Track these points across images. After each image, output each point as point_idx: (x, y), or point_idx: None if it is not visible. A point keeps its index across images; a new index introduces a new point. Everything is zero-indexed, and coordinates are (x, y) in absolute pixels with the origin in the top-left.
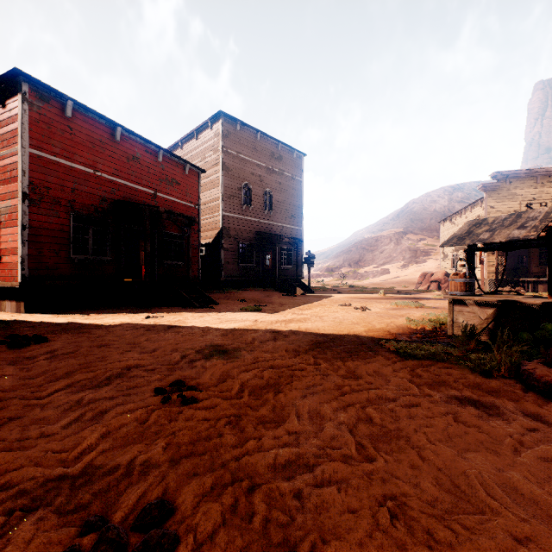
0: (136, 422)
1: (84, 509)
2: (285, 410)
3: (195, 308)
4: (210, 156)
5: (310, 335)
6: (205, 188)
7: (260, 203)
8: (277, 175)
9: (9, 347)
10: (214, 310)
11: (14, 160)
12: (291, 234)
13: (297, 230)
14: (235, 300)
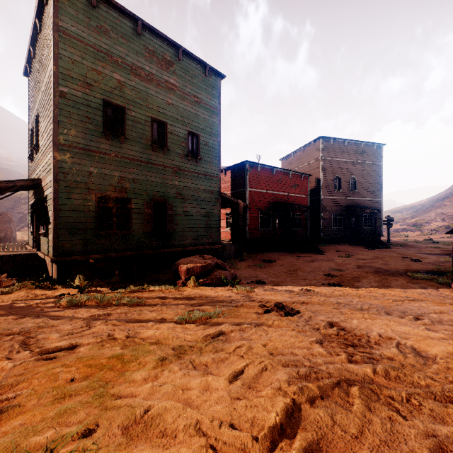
0: (324, 278)
1: (326, 283)
2: (360, 281)
3: (314, 254)
4: (313, 162)
5: (374, 268)
6: (309, 181)
7: (346, 186)
8: (360, 165)
9: (268, 262)
10: (325, 256)
11: (243, 193)
12: (371, 204)
13: (376, 201)
14: (333, 251)
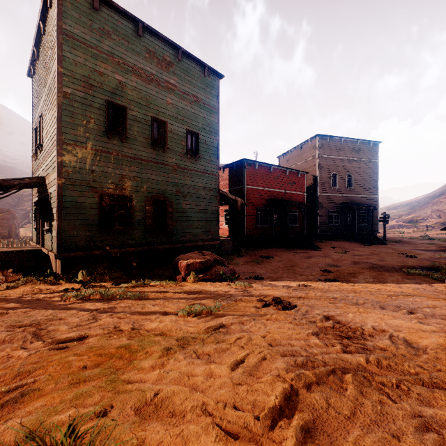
0: (320, 274)
1: (322, 279)
2: (356, 277)
3: (310, 250)
4: (310, 160)
5: (370, 264)
6: (306, 179)
7: (343, 183)
8: (356, 162)
9: (266, 258)
10: (321, 252)
11: (241, 191)
12: (367, 201)
13: (373, 198)
14: (329, 247)
